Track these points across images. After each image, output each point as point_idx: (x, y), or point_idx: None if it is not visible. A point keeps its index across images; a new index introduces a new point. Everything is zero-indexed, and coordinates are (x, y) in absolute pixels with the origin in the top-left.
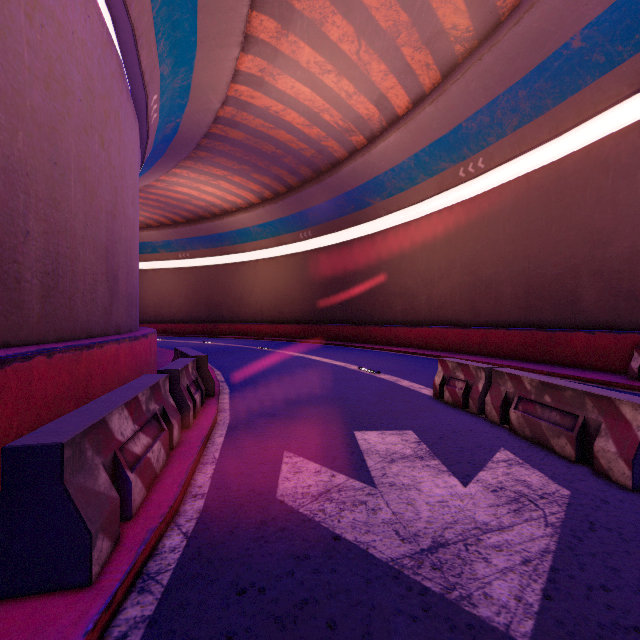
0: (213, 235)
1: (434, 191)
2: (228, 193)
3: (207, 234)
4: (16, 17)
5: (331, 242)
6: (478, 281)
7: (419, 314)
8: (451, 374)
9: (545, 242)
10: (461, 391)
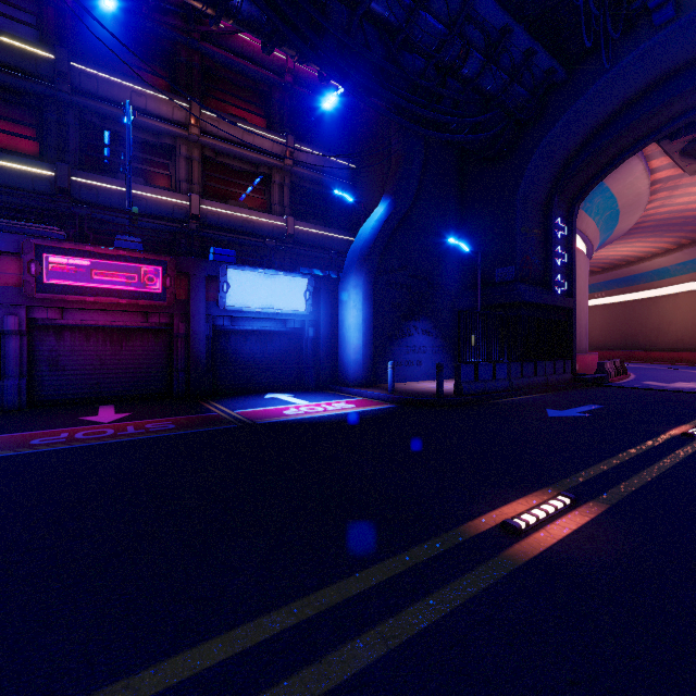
0: (628, 277)
1: None
2: (642, 247)
3: (622, 277)
4: (576, 285)
5: None
6: None
7: None
8: None
9: None
10: None
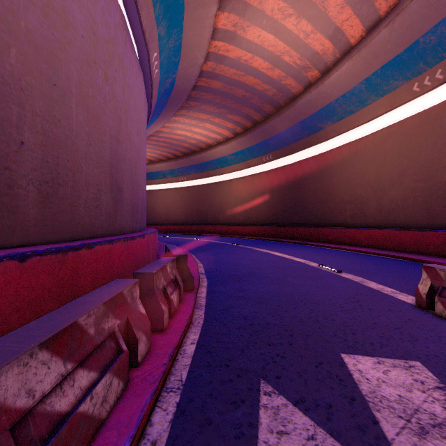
0: (201, 163)
1: (385, 109)
2: (211, 132)
3: (197, 163)
4: None
5: (288, 162)
6: (434, 186)
7: (368, 218)
8: (444, 284)
9: None
10: None
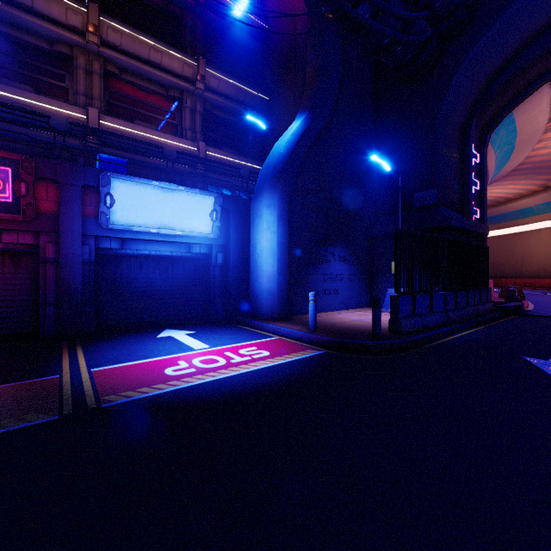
0: (497, 215)
1: None
2: (513, 189)
3: (491, 215)
4: None
5: None
6: None
7: None
8: None
9: None
10: None
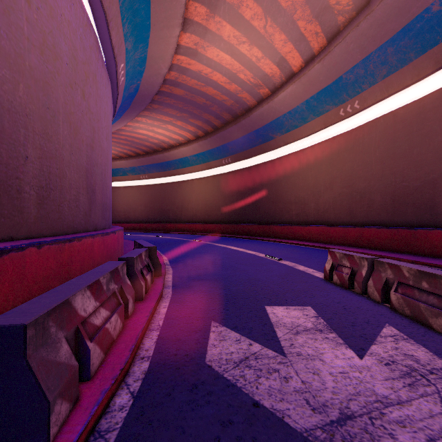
0: (163, 163)
1: (320, 127)
2: (173, 133)
3: (159, 162)
4: (18, 0)
5: (245, 166)
6: (354, 192)
7: (309, 216)
8: (339, 262)
9: (408, 162)
10: (347, 275)
